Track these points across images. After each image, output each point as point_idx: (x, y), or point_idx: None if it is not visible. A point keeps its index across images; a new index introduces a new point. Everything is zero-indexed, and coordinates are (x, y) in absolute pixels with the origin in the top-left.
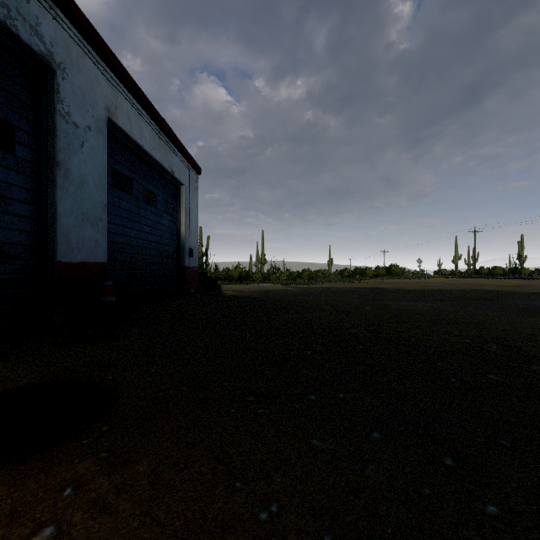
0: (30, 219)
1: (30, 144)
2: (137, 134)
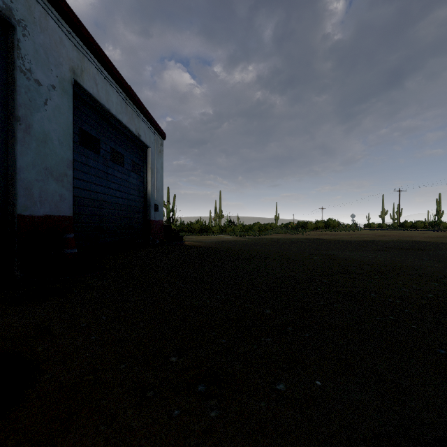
0: None
1: None
2: (103, 98)
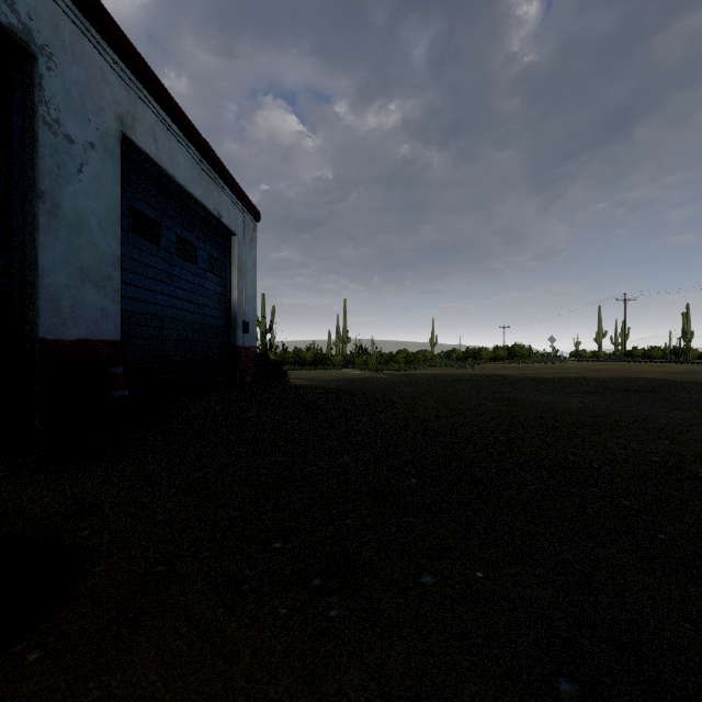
0: None
1: None
2: (166, 160)
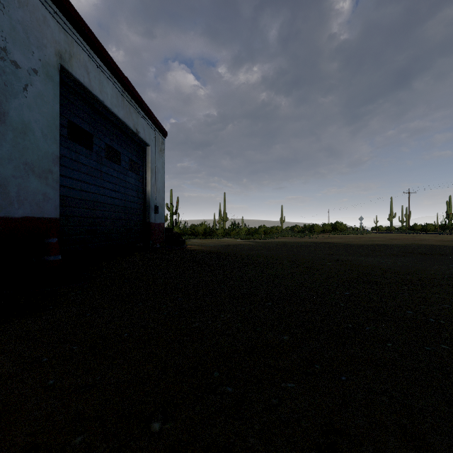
0: None
1: None
2: (96, 88)
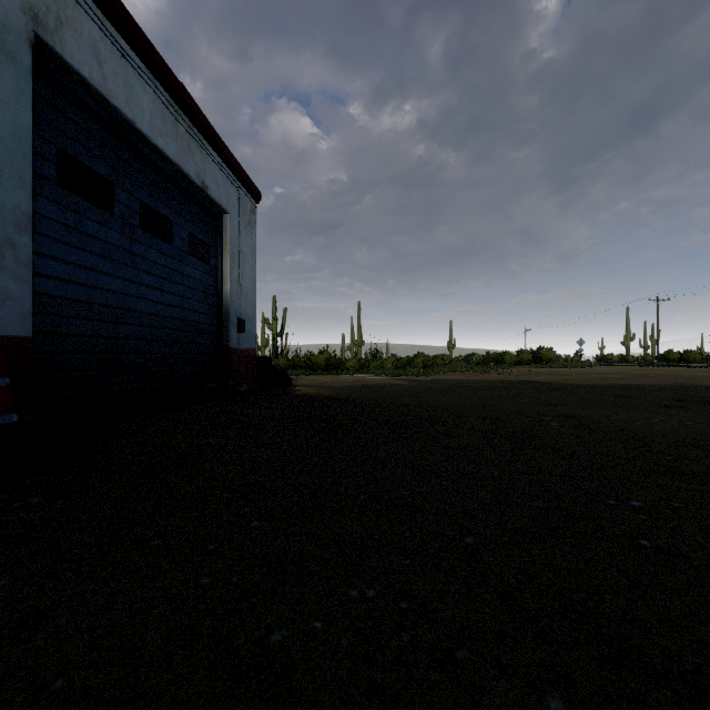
0: None
1: None
2: (119, 95)
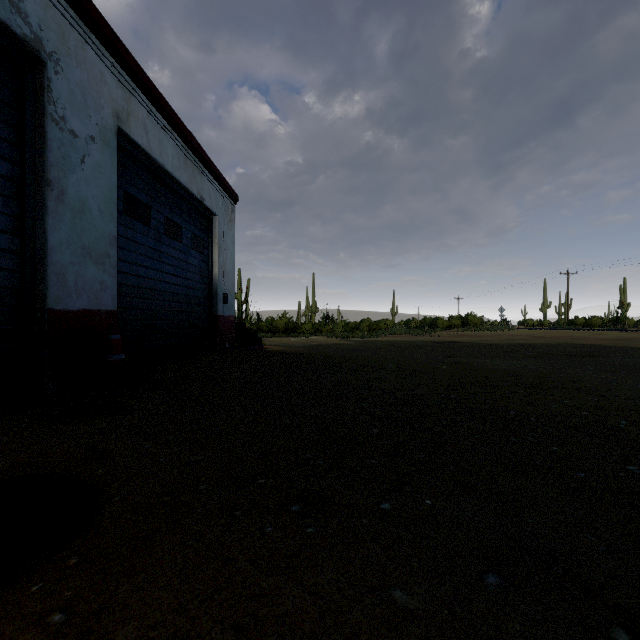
0: (12, 254)
1: (12, 156)
2: (156, 150)
